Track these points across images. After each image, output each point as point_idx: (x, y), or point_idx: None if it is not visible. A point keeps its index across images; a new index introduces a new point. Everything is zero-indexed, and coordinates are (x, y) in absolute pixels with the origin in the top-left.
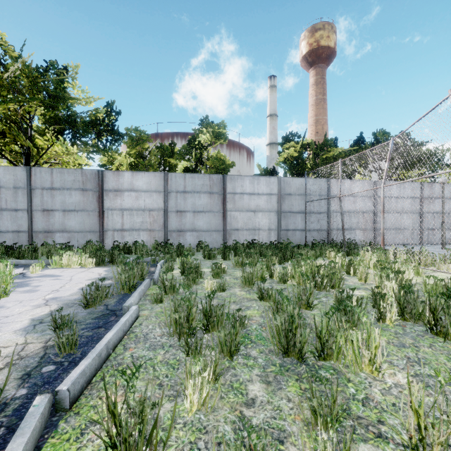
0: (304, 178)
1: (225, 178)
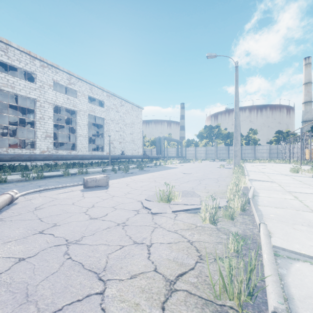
0: (277, 145)
1: (255, 146)
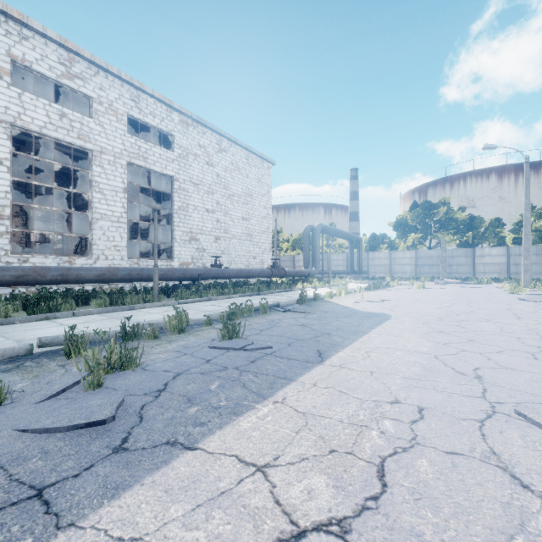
0: None
1: None
